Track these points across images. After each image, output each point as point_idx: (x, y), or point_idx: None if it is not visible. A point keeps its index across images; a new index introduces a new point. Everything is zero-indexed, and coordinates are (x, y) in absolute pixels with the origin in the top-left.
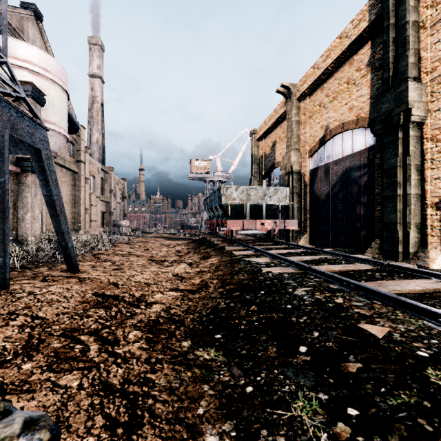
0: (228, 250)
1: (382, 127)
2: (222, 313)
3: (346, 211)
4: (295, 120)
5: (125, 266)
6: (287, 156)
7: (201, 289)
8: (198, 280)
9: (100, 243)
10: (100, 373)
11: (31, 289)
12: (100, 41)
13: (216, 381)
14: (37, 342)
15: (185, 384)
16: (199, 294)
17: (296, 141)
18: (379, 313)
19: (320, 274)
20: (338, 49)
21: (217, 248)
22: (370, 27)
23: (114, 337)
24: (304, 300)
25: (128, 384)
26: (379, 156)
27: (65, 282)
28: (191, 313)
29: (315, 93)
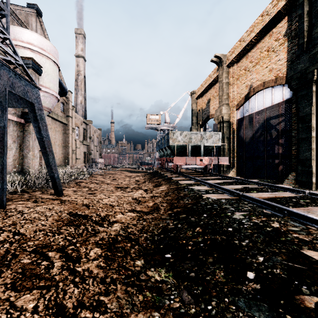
0: (174, 180)
1: (298, 83)
2: (171, 233)
3: (267, 150)
4: (225, 82)
5: (97, 191)
6: (219, 109)
7: (154, 210)
8: (151, 203)
9: (81, 174)
10: (58, 293)
11: (22, 208)
12: (83, 31)
13: (166, 307)
14: (11, 257)
15: (136, 310)
16: (152, 215)
17: (226, 98)
18: (317, 238)
19: (252, 200)
20: (260, 25)
21: (166, 178)
22: (287, 5)
23: (77, 254)
24: (243, 224)
25: (81, 307)
26: (294, 107)
27: (49, 203)
28: (144, 232)
29: (241, 60)
